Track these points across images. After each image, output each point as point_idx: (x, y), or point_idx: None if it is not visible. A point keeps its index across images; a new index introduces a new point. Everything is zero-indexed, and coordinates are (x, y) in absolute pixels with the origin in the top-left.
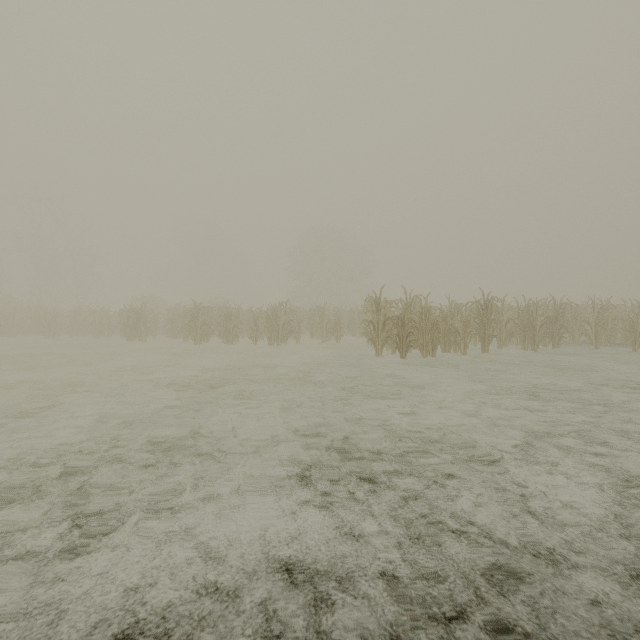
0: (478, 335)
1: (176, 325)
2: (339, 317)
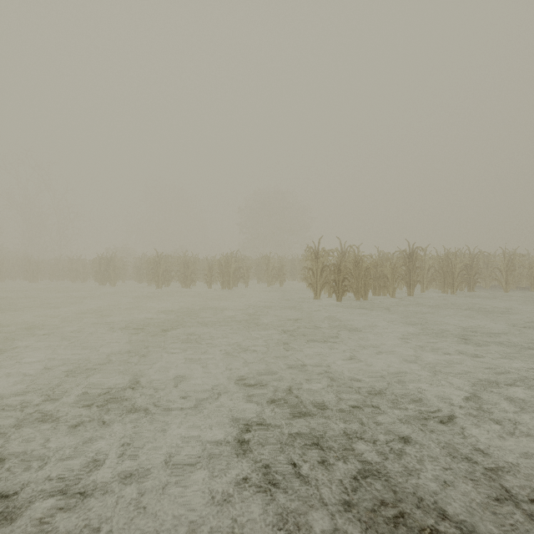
0: (404, 280)
1: (142, 271)
2: (282, 264)
